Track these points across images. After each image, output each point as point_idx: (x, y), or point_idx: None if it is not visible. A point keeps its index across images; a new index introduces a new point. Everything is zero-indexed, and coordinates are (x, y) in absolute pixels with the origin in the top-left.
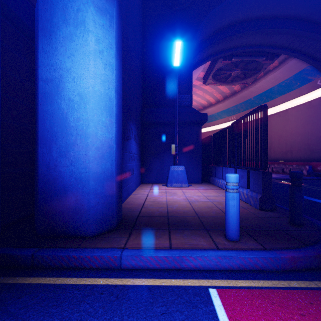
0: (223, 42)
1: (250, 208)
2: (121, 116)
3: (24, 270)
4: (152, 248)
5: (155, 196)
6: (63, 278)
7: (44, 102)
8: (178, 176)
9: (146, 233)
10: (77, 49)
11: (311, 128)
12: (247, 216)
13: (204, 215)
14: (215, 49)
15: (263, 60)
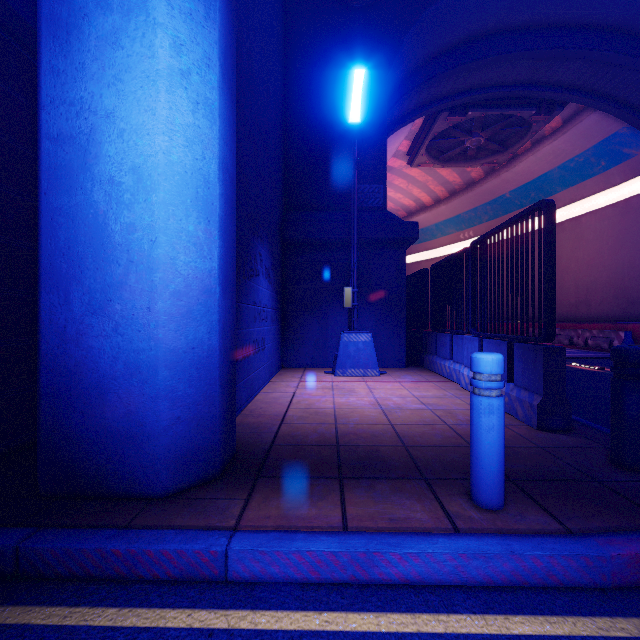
0: (451, 78)
1: (517, 426)
2: (233, 222)
3: None
4: (301, 529)
5: (310, 398)
6: (85, 608)
7: (54, 188)
8: (359, 354)
9: (288, 488)
10: (131, 67)
11: (629, 254)
12: (513, 445)
13: (419, 443)
14: (433, 93)
15: (532, 115)
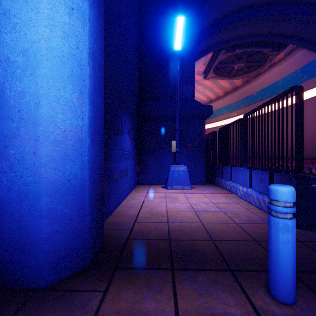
0: (227, 31)
1: None
2: (101, 96)
3: None
4: None
5: (153, 203)
6: None
7: None
8: (180, 177)
9: (135, 280)
10: None
11: None
12: None
13: (221, 238)
14: (218, 39)
15: (269, 51)
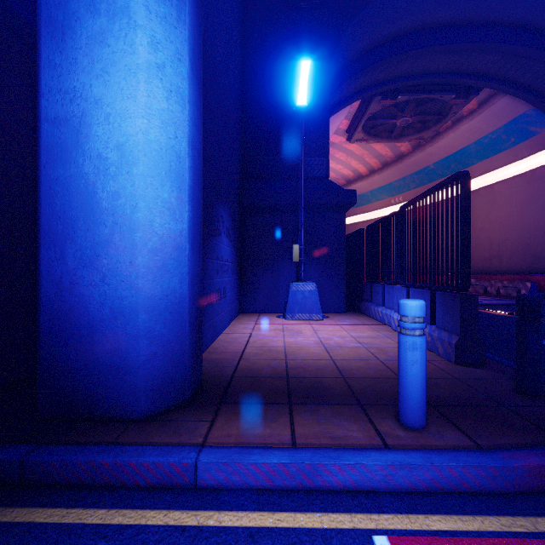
0: (383, 67)
1: (438, 361)
2: (200, 190)
3: (4, 490)
4: (257, 445)
5: (264, 338)
6: (79, 509)
7: (51, 162)
8: (305, 301)
9: (246, 412)
10: (115, 62)
11: (534, 216)
12: (434, 377)
13: (355, 375)
14: (368, 80)
15: (452, 98)
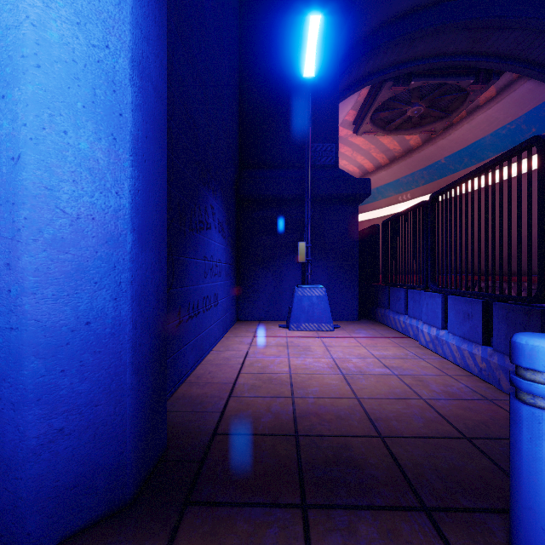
0: (396, 48)
1: (506, 402)
2: (160, 151)
3: None
4: None
5: (264, 358)
6: None
7: None
8: (313, 309)
9: (226, 533)
10: None
11: None
12: None
13: (397, 432)
14: (379, 63)
15: (470, 84)
